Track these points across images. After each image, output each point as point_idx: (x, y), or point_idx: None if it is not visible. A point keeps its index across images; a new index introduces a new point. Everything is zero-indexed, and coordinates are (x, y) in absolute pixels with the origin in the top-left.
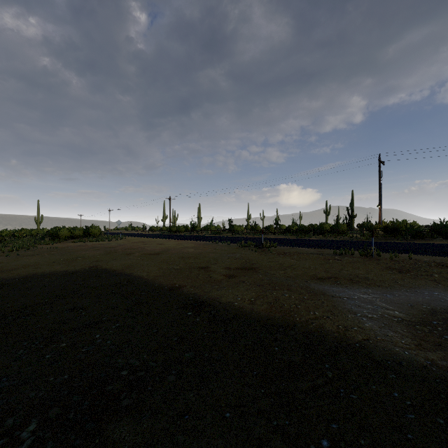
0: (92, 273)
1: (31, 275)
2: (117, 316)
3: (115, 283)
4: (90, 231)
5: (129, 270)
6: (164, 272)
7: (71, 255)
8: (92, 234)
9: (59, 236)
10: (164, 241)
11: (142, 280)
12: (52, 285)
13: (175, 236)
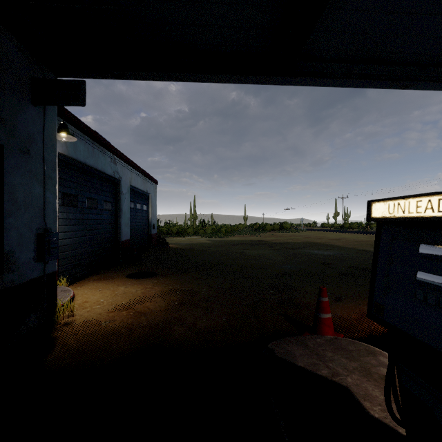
0: (310, 243)
1: (286, 242)
2: (334, 249)
3: (325, 245)
4: (283, 226)
5: (327, 243)
6: (346, 244)
7: (287, 238)
8: (285, 228)
9: (266, 229)
10: (340, 234)
11: (336, 245)
12: (300, 244)
13: (348, 231)
